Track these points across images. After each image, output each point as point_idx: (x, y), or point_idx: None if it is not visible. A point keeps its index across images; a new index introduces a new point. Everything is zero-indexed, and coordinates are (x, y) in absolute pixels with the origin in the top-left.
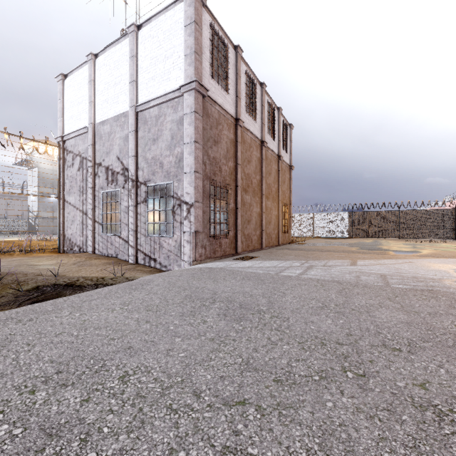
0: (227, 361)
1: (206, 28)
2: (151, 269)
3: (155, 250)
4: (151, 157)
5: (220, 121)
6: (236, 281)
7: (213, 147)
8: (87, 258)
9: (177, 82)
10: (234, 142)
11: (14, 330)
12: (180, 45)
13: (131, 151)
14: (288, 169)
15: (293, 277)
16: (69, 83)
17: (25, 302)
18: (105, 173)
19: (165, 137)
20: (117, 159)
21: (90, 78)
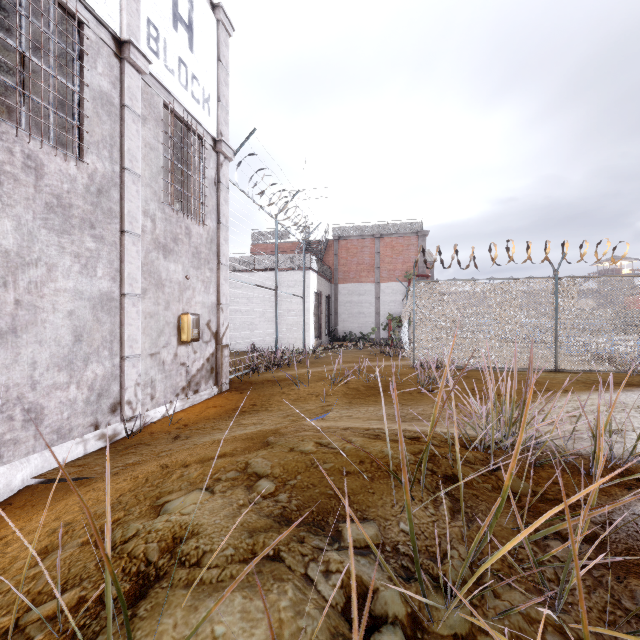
0: None
1: None
2: None
3: None
4: None
5: None
6: None
7: None
8: None
9: None
10: None
11: None
12: None
13: None
14: None
15: None
16: None
17: None
18: None
19: None
20: None
21: None
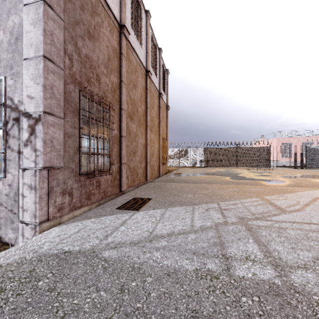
0: None
1: None
2: None
3: None
4: None
5: (98, 11)
6: None
7: (86, 39)
8: None
9: None
10: (117, 53)
11: None
12: None
13: None
14: (166, 108)
15: (294, 299)
16: None
17: None
18: None
19: None
20: None
21: None
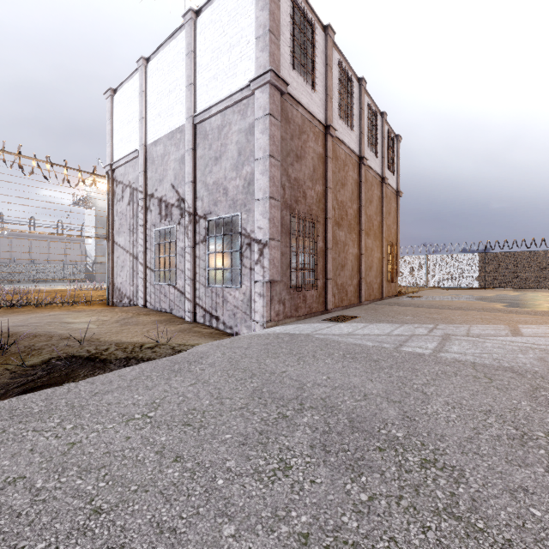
0: None
1: None
2: (212, 331)
3: (218, 305)
4: (212, 182)
5: (304, 129)
6: (334, 362)
7: (294, 164)
8: (136, 313)
9: (245, 77)
10: (322, 158)
11: None
12: (250, 25)
13: (188, 176)
14: (395, 195)
15: (427, 357)
16: (118, 99)
17: (14, 390)
18: (158, 206)
19: (230, 153)
20: (171, 188)
21: (141, 89)
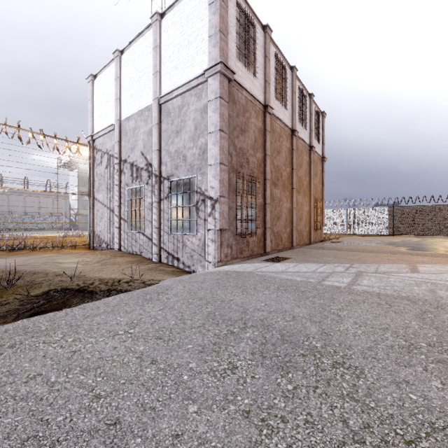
0: None
1: (232, 5)
2: (174, 269)
3: (178, 249)
4: (174, 151)
5: (247, 108)
6: (271, 293)
7: (240, 136)
8: (112, 255)
9: (200, 67)
10: (262, 131)
11: None
12: (204, 26)
13: (154, 145)
14: (320, 160)
15: (343, 289)
16: (98, 83)
17: (24, 314)
18: (130, 169)
19: (188, 127)
20: (141, 155)
21: (116, 75)
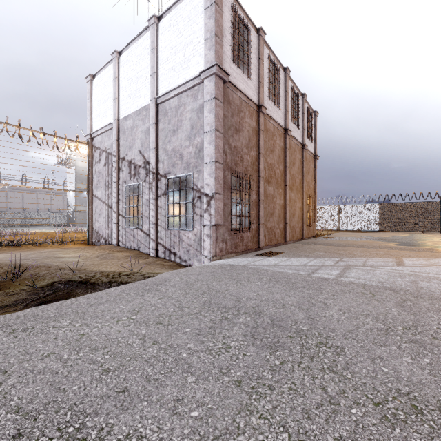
0: (265, 438)
1: (227, 9)
2: (171, 263)
3: (175, 244)
4: (171, 149)
5: (242, 108)
6: (263, 284)
7: (234, 135)
8: (111, 250)
9: (196, 69)
10: (256, 131)
11: (1, 345)
12: (200, 30)
13: (152, 144)
14: (313, 158)
15: (331, 280)
16: (96, 83)
17: (32, 303)
18: (128, 167)
19: (185, 127)
20: (139, 153)
21: (115, 76)
